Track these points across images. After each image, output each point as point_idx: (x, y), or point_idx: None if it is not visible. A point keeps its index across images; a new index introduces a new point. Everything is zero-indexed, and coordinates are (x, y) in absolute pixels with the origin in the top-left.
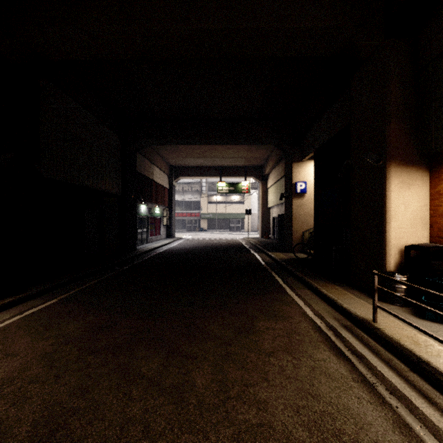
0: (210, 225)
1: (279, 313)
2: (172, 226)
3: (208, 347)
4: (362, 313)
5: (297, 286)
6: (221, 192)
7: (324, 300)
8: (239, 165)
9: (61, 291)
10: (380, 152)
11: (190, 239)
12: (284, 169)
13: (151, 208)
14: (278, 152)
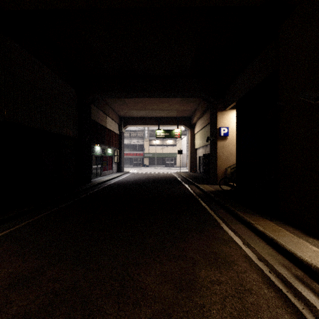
0: (150, 162)
1: (220, 256)
2: (121, 163)
3: (141, 318)
4: (312, 259)
5: (230, 220)
6: (159, 137)
7: (261, 238)
8: (172, 116)
9: (7, 226)
10: (316, 91)
11: (135, 173)
12: (210, 118)
13: (104, 148)
14: (204, 105)
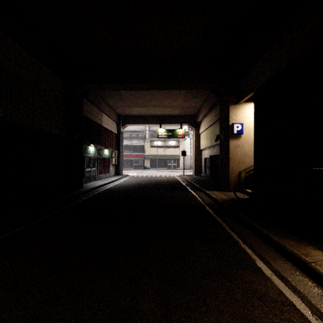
0: (152, 164)
1: None
2: (119, 165)
3: None
4: None
5: (266, 251)
6: (161, 137)
7: None
8: (176, 114)
9: None
10: None
11: (134, 176)
12: (220, 113)
13: (100, 149)
14: (212, 99)
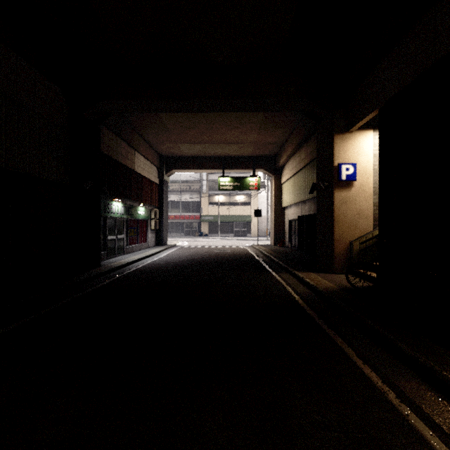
0: (211, 229)
1: None
2: (162, 231)
3: None
4: None
5: None
6: (224, 189)
7: None
8: (246, 154)
9: None
10: None
11: (184, 247)
12: (317, 148)
13: (131, 207)
14: (302, 130)
